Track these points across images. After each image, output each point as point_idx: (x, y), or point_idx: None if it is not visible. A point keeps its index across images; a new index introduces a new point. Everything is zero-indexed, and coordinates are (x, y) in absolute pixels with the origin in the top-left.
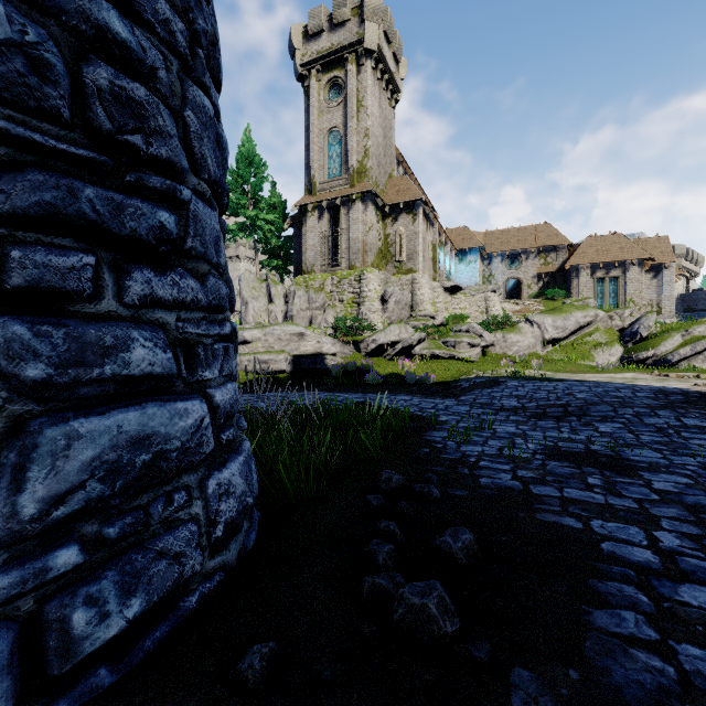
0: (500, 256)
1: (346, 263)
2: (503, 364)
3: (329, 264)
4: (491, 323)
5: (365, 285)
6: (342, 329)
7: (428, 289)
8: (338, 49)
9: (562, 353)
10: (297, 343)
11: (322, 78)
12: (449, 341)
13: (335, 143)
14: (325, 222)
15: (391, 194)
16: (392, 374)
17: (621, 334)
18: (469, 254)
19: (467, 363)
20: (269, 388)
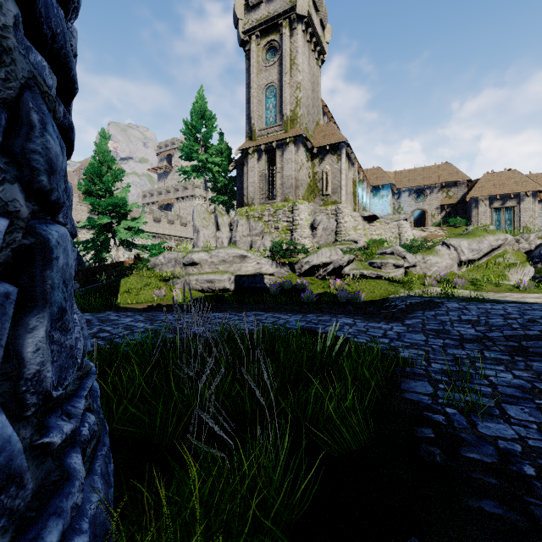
0: (408, 191)
1: (281, 196)
2: (427, 283)
3: (266, 197)
4: (411, 246)
5: (297, 214)
6: (279, 252)
7: (351, 218)
8: (274, 16)
9: (477, 273)
10: (239, 264)
11: (261, 42)
12: (376, 262)
13: (272, 96)
14: (263, 162)
15: (318, 138)
16: (324, 292)
17: (528, 256)
18: (382, 189)
19: (394, 282)
20: (213, 307)
